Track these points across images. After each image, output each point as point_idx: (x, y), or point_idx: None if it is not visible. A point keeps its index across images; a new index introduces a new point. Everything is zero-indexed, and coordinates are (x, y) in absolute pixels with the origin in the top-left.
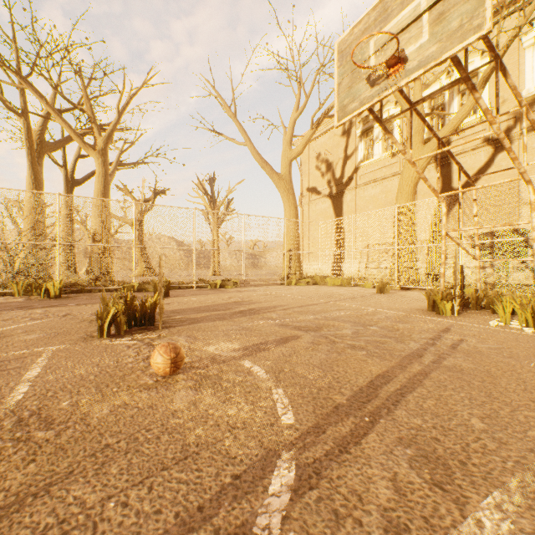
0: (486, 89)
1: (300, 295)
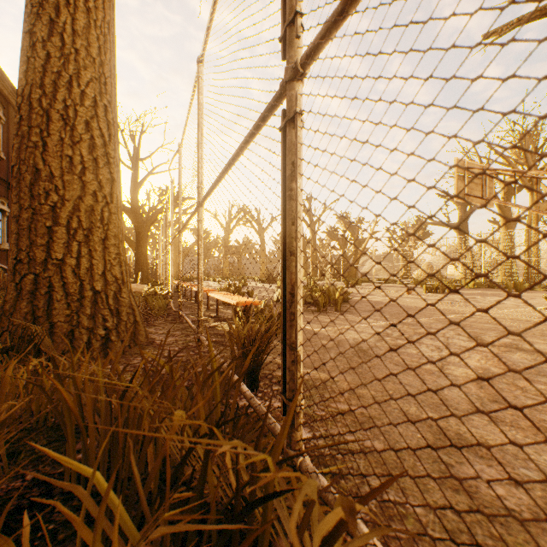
0: None
1: None
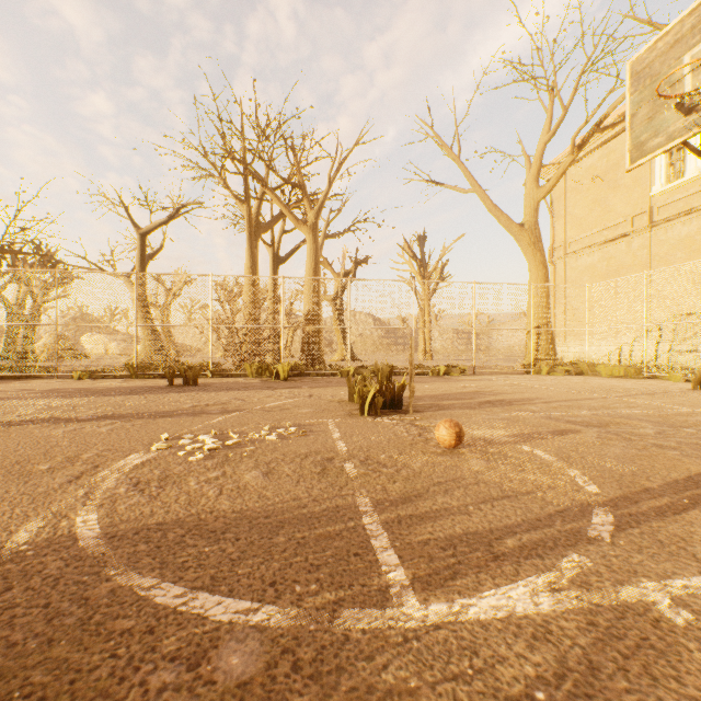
0: None
1: (560, 387)
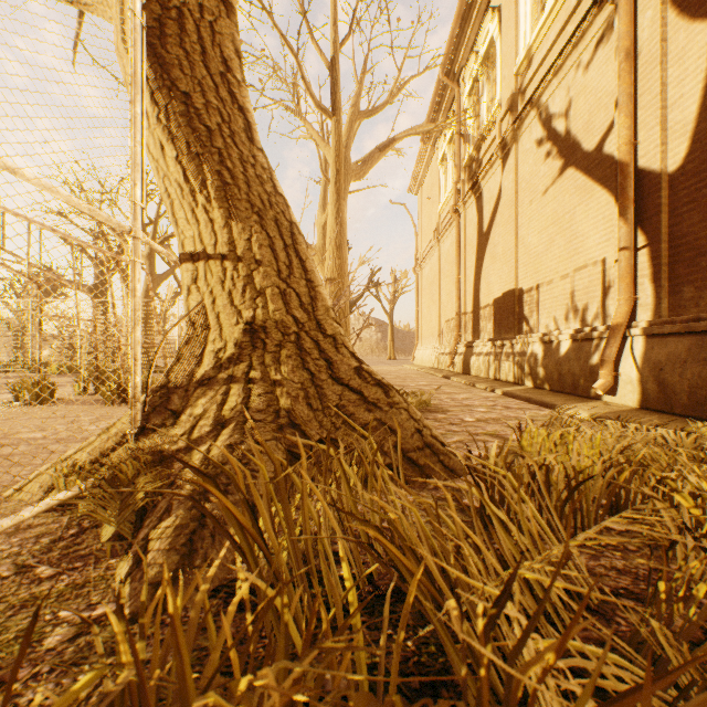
0: (498, 66)
1: None
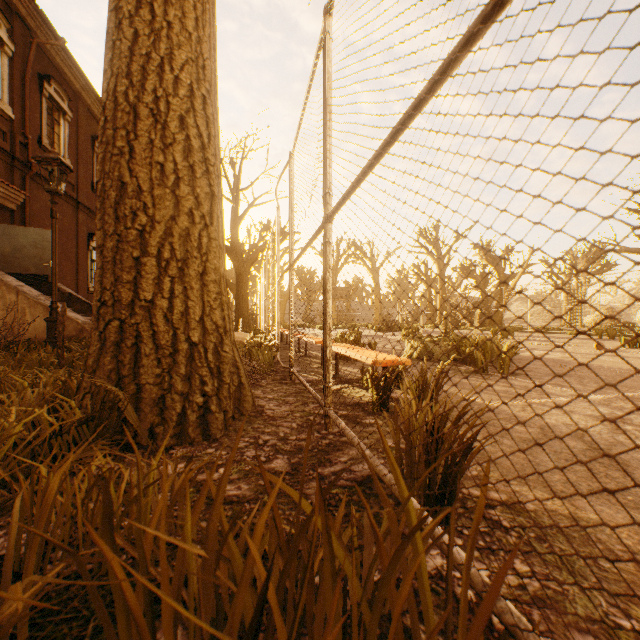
0: None
1: None
